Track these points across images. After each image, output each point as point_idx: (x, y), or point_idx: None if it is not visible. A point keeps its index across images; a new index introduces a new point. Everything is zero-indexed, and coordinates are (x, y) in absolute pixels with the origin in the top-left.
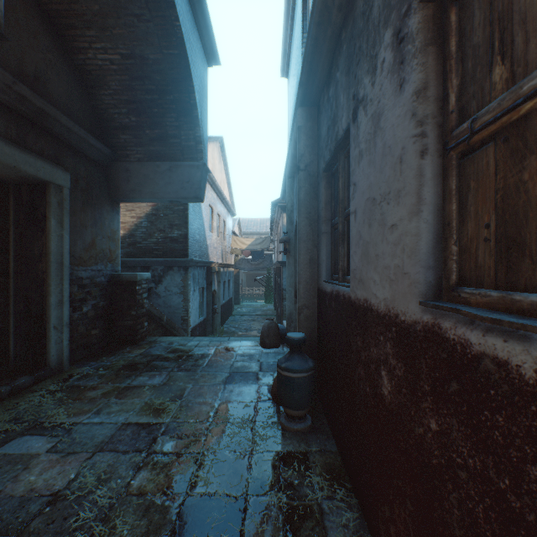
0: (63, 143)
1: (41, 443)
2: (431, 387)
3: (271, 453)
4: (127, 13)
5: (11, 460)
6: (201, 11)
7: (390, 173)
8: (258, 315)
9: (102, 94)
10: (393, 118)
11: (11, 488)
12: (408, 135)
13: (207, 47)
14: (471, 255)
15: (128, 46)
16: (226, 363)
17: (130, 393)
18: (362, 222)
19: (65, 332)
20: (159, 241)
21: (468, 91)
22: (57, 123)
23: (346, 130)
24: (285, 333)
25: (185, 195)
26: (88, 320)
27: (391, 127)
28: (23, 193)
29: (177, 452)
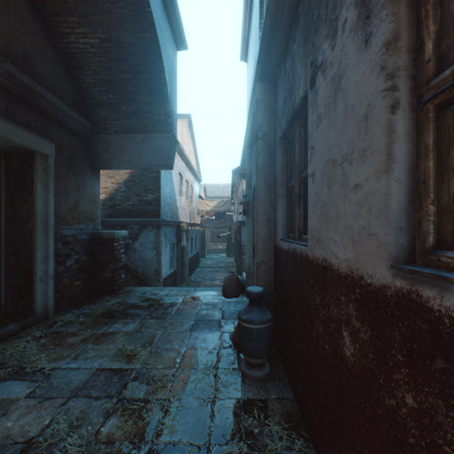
0: (48, 116)
1: (21, 388)
2: (407, 358)
3: (232, 400)
4: (104, 1)
5: None
6: (170, 0)
7: (353, 132)
8: (220, 267)
9: (84, 74)
10: (356, 76)
11: None
12: (375, 90)
13: (176, 33)
14: (453, 215)
15: (106, 31)
16: (192, 311)
17: (106, 340)
18: (321, 184)
19: (50, 284)
20: (136, 203)
21: (450, 34)
22: (43, 99)
23: (304, 97)
24: (244, 284)
25: (157, 163)
26: (71, 273)
27: (354, 85)
28: (13, 161)
29: (145, 398)
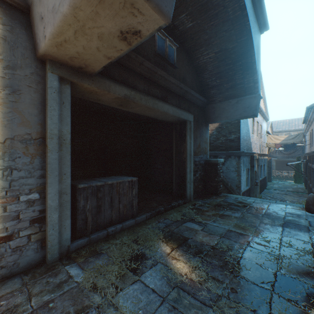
0: (190, 102)
1: (197, 226)
2: None
3: None
4: (220, 32)
5: (189, 229)
6: (259, 6)
7: None
8: (288, 191)
9: (204, 74)
10: None
11: (195, 238)
12: None
13: (261, 24)
14: None
15: (219, 47)
16: (278, 215)
17: (225, 217)
18: None
19: (191, 184)
20: (222, 141)
21: None
22: (189, 95)
23: None
24: None
25: (246, 115)
26: (197, 181)
27: None
28: (177, 126)
29: (263, 251)
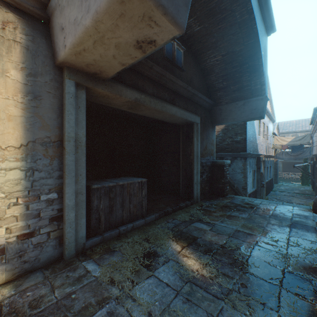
0: (197, 104)
1: (205, 226)
2: None
3: None
4: (227, 35)
5: (198, 228)
6: (266, 9)
7: None
8: (295, 193)
9: (210, 77)
10: None
11: (203, 237)
12: None
13: (268, 26)
14: None
15: (226, 50)
16: (285, 216)
17: (232, 218)
18: None
19: (198, 186)
20: (228, 143)
21: None
22: (196, 97)
23: None
24: None
25: (253, 117)
26: (204, 182)
27: None
28: (184, 128)
29: (271, 250)
